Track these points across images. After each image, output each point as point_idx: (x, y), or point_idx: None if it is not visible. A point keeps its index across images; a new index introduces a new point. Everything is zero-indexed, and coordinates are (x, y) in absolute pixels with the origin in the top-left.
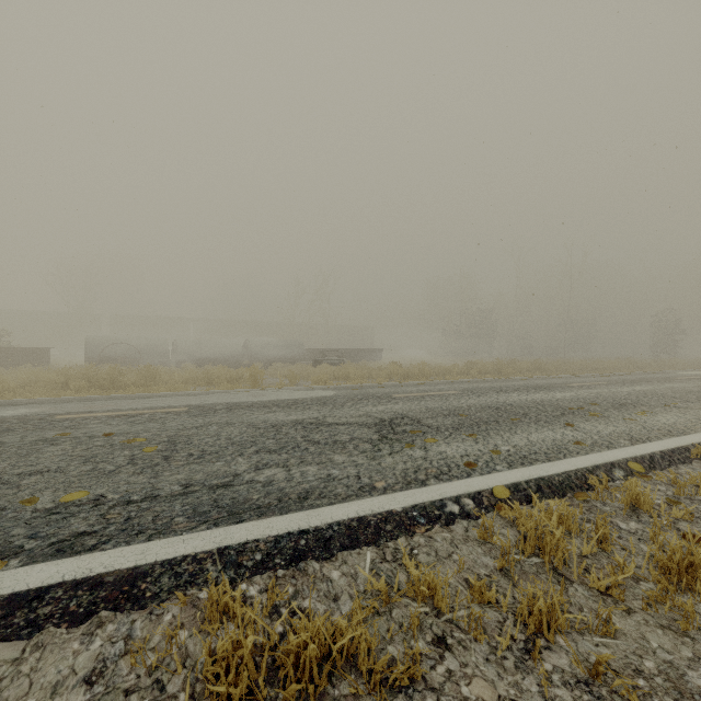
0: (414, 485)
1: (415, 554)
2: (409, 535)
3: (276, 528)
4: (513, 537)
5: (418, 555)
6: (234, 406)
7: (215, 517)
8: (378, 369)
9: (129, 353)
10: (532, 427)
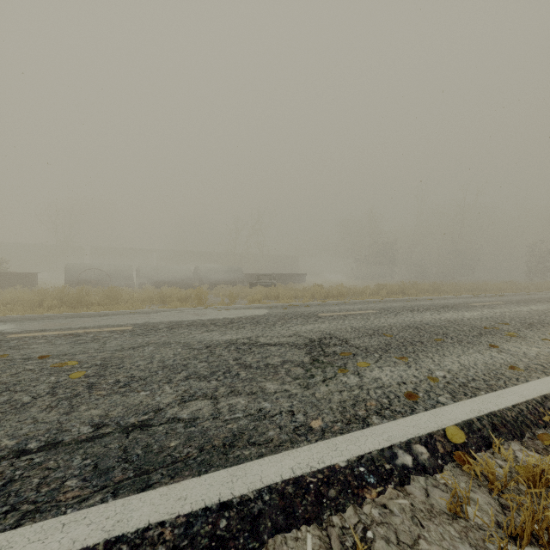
0: (355, 425)
1: (371, 541)
2: (357, 503)
3: (190, 500)
4: (489, 507)
5: (375, 543)
6: (176, 325)
7: (117, 479)
8: (303, 290)
9: (101, 277)
10: (458, 348)
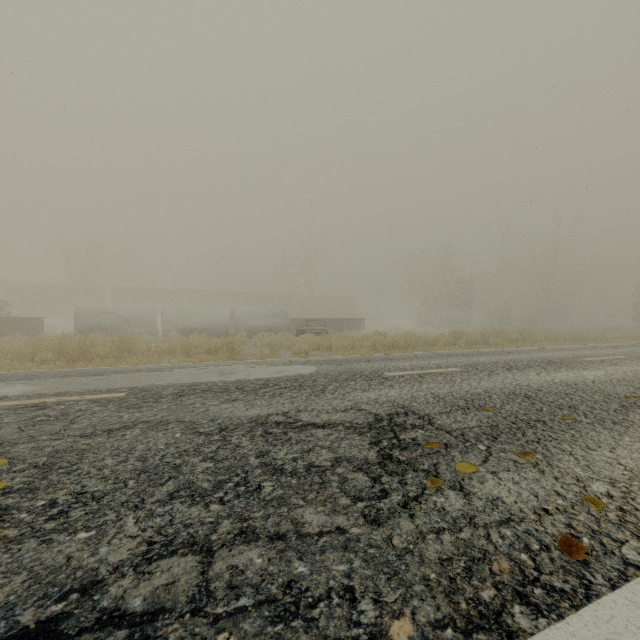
0: (484, 639)
1: None
2: None
3: None
4: None
5: None
6: (187, 391)
7: None
8: (361, 339)
9: (118, 322)
10: (605, 434)
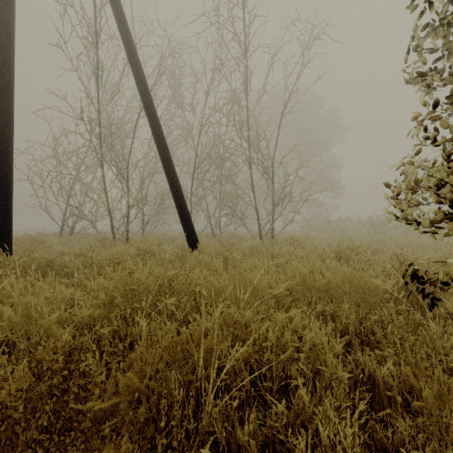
0: None
1: None
2: None
3: None
4: None
5: None
6: None
7: None
8: None
9: None
10: None
